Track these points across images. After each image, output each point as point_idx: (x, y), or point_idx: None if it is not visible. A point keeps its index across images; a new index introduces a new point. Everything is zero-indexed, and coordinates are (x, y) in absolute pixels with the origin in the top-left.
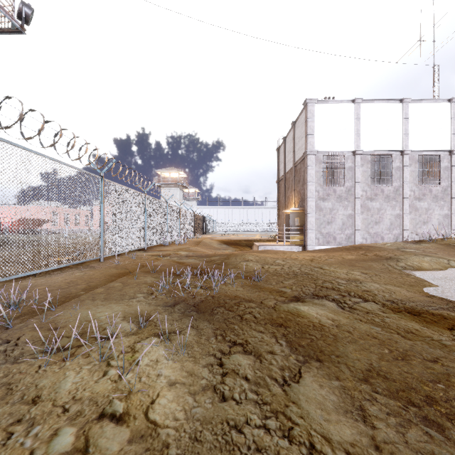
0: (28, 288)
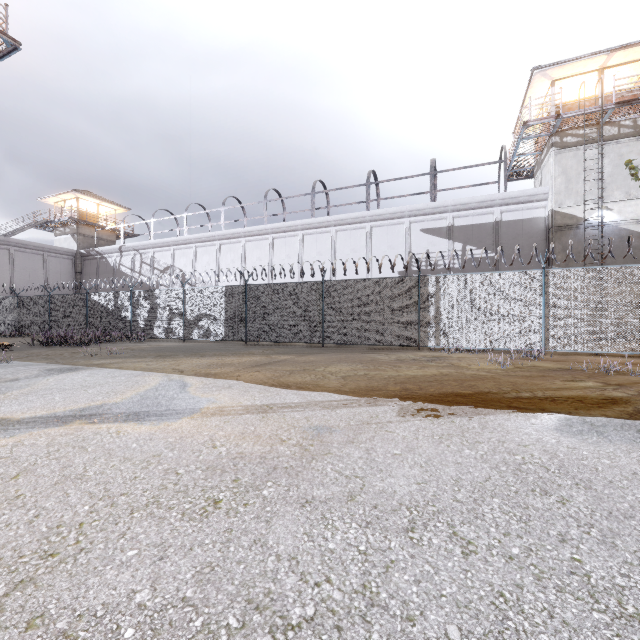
0: (535, 350)
